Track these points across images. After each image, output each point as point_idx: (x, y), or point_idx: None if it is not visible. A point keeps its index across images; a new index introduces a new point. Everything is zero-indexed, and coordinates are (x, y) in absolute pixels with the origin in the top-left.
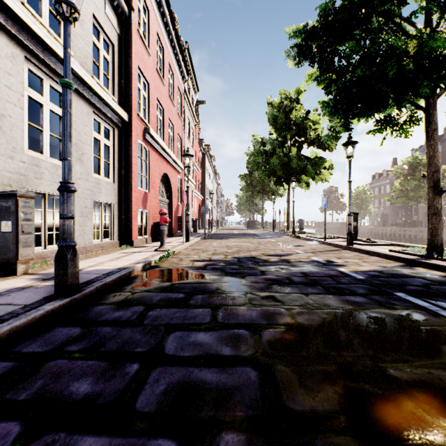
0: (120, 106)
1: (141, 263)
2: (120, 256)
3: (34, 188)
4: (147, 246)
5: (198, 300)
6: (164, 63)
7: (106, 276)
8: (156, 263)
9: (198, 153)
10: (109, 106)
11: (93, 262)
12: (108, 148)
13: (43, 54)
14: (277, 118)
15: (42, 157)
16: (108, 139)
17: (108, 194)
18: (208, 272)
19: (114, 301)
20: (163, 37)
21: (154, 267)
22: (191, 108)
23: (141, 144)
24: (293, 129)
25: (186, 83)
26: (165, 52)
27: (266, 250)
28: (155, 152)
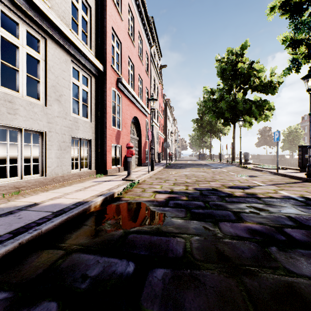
0: (97, 59)
1: (101, 197)
2: (89, 186)
3: (7, 122)
4: (118, 174)
5: (157, 290)
6: (135, 30)
7: (53, 217)
8: (119, 195)
9: (162, 104)
10: (86, 56)
11: (60, 192)
12: (86, 93)
13: None
14: (224, 70)
15: (18, 95)
16: (86, 85)
17: (85, 131)
18: (171, 210)
19: (28, 275)
20: (133, 9)
21: (115, 199)
22: (156, 69)
23: (114, 91)
24: (239, 78)
25: (152, 50)
26: (135, 21)
27: (224, 181)
28: (127, 99)
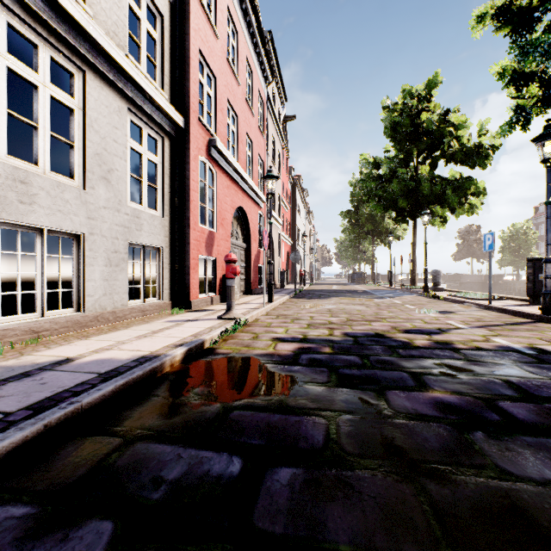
0: (173, 106)
1: (181, 347)
2: (160, 329)
3: (18, 218)
4: (211, 309)
5: (280, 501)
6: (239, 55)
7: (100, 381)
8: (213, 344)
9: (287, 185)
10: (154, 101)
11: (110, 340)
12: (155, 166)
13: (33, 1)
14: (398, 125)
15: (37, 170)
16: (155, 153)
17: (153, 233)
18: (303, 371)
19: (61, 479)
20: (237, 18)
21: (206, 352)
22: (277, 122)
23: (204, 163)
24: (423, 139)
25: (270, 90)
26: (240, 39)
27: (396, 320)
28: (226, 177)
